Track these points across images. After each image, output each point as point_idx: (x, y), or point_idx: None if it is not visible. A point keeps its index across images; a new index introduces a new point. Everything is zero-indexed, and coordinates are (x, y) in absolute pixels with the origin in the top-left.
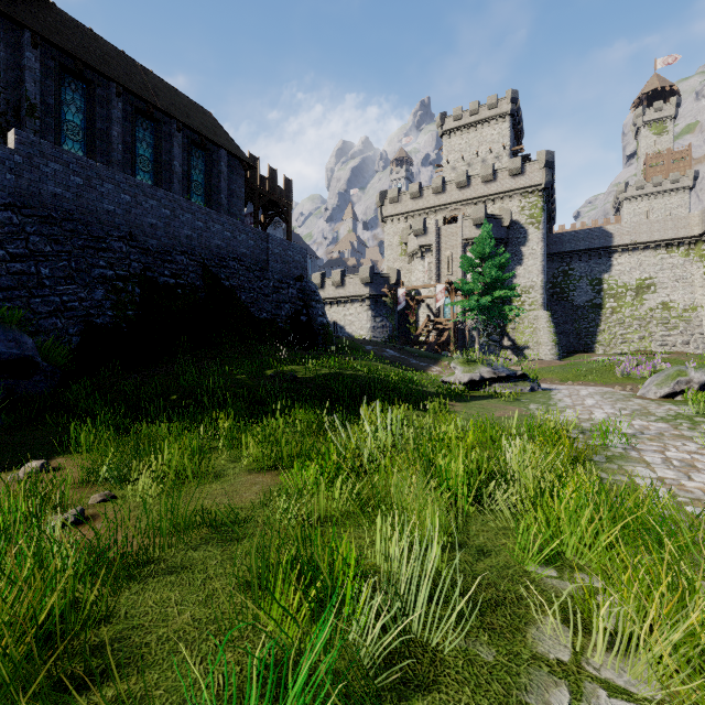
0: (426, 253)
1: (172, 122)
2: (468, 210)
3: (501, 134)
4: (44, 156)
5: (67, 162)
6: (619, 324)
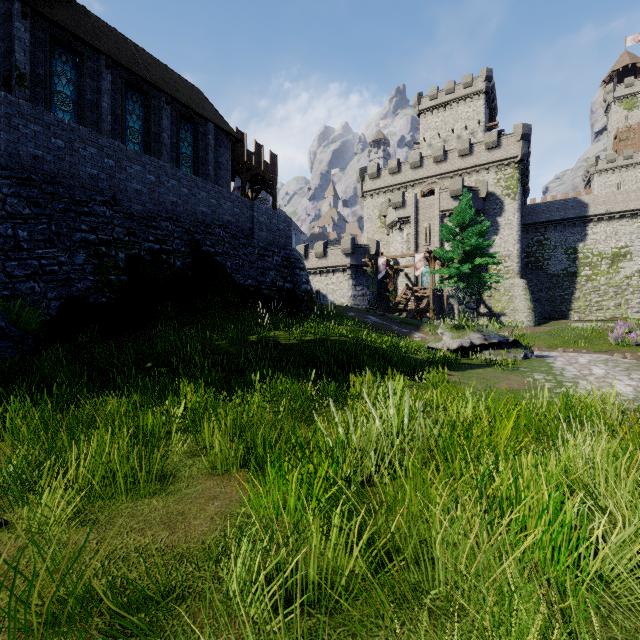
0: (405, 225)
1: (161, 96)
2: (445, 184)
3: (476, 112)
4: (23, 117)
5: (48, 124)
6: (594, 291)
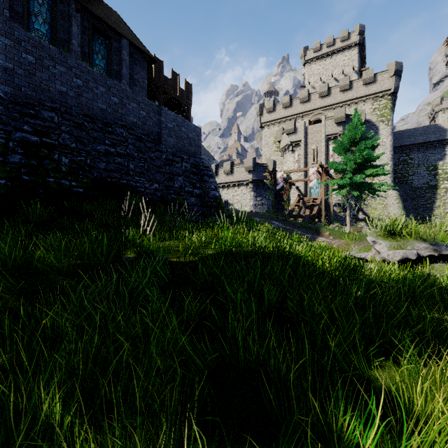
0: (296, 148)
1: (70, 3)
2: (328, 114)
3: (351, 59)
4: None
5: None
6: None
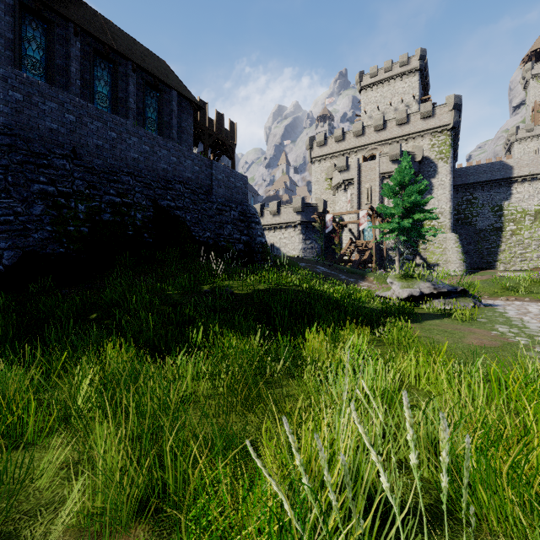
0: (349, 186)
1: (128, 64)
2: (384, 150)
3: (411, 87)
4: None
5: (5, 76)
6: (519, 244)
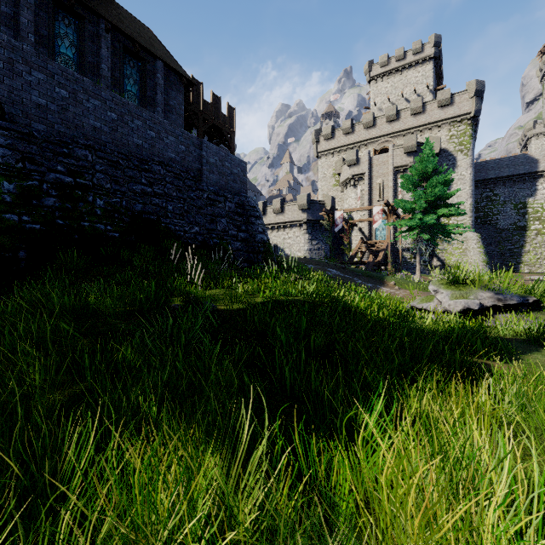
0: (359, 182)
1: (100, 22)
2: (397, 142)
3: (425, 76)
4: None
5: None
6: (544, 245)
